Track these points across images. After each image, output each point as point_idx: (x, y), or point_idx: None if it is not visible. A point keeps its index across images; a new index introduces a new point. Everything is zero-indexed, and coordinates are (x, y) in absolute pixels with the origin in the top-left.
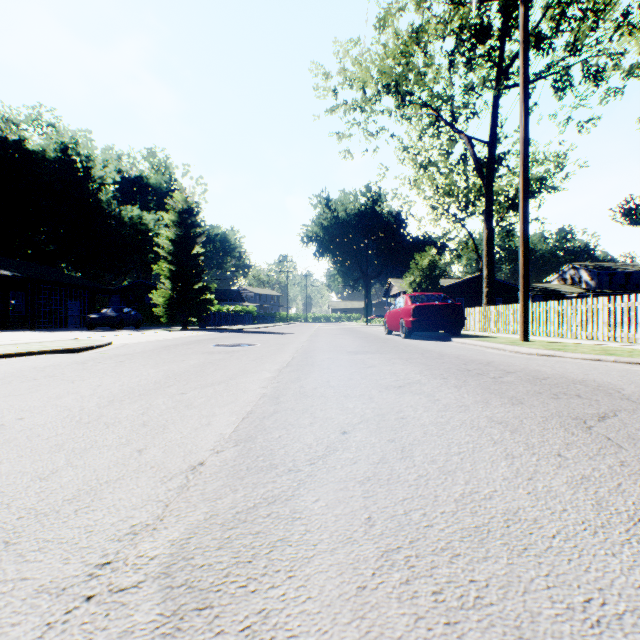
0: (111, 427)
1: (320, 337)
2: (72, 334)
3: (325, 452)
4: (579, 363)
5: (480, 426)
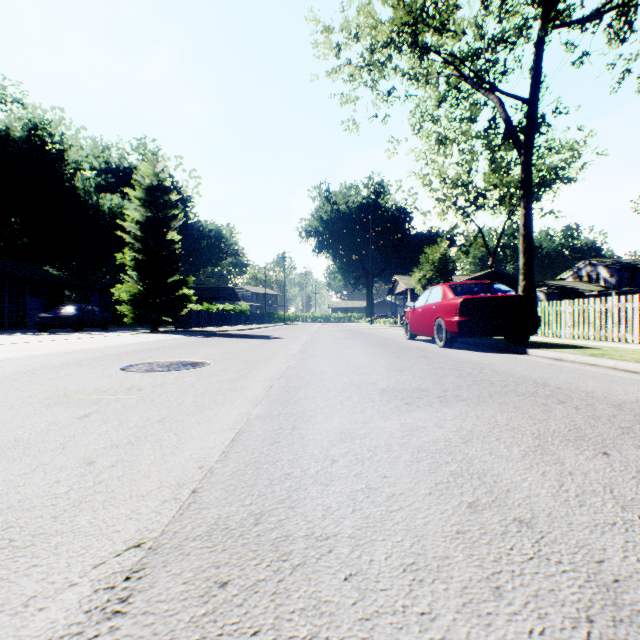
0: None
1: (319, 345)
2: None
3: None
4: None
5: None
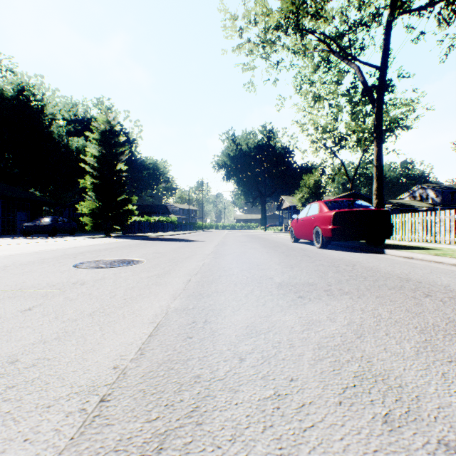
0: None
1: (227, 246)
2: None
3: None
4: None
5: None
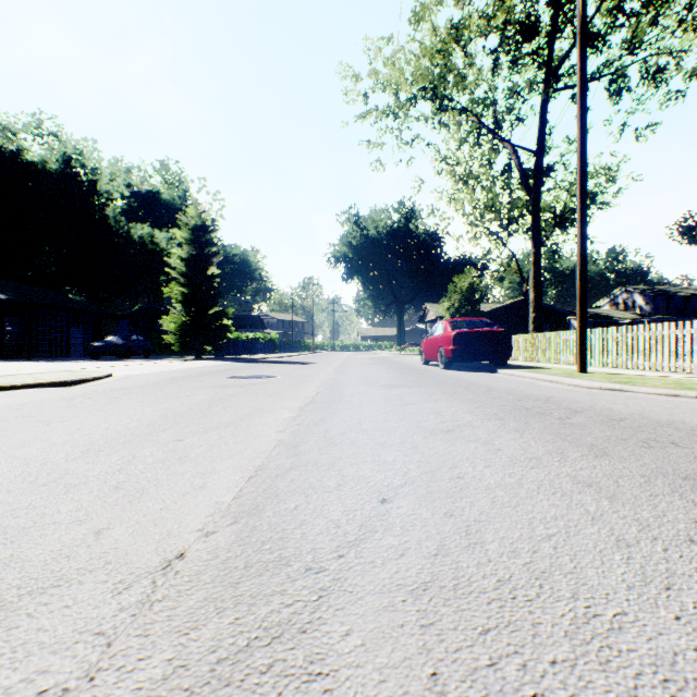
0: (71, 492)
1: (349, 368)
2: (72, 364)
3: (358, 535)
4: (654, 399)
5: (565, 490)
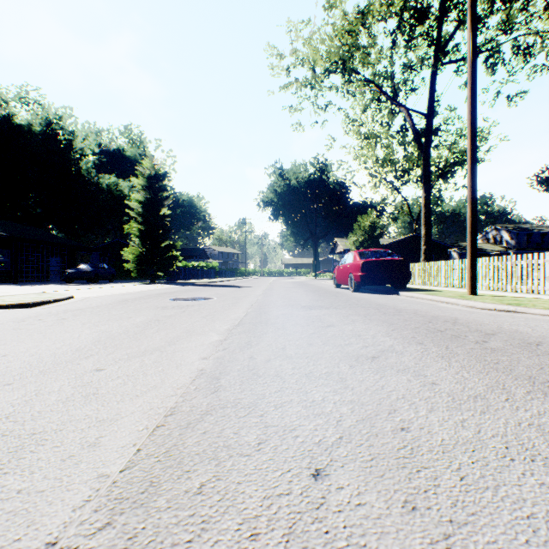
0: None
1: (274, 290)
2: (47, 287)
3: None
4: None
5: (544, 454)
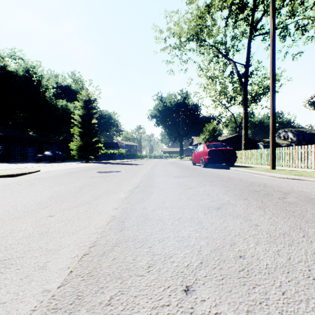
0: None
1: (157, 167)
2: (26, 165)
3: None
4: None
5: None
